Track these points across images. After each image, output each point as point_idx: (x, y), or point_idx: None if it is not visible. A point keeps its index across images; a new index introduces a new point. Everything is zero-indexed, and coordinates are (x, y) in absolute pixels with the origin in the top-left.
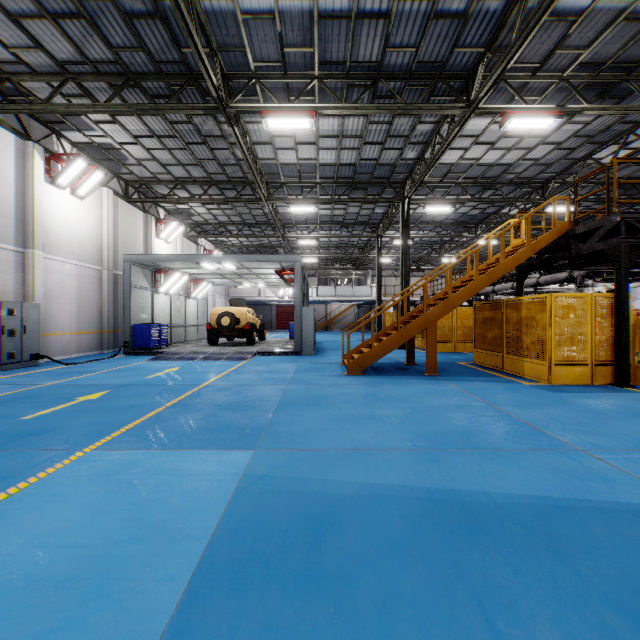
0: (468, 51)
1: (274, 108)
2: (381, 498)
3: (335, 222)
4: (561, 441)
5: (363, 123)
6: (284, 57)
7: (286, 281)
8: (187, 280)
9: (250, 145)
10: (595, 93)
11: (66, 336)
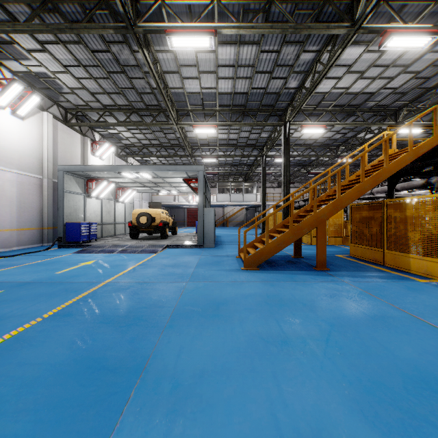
0: None
1: (177, 27)
2: None
3: (230, 145)
4: None
5: (255, 52)
6: None
7: (192, 188)
8: (116, 188)
9: (161, 74)
10: None
11: (7, 232)
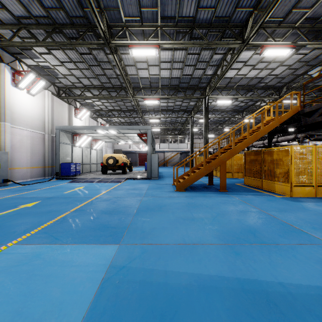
0: (244, 10)
1: (136, 43)
2: (206, 289)
3: (169, 110)
4: (315, 237)
5: (184, 54)
6: (141, 14)
7: (143, 140)
8: (91, 140)
9: (123, 66)
10: (312, 36)
11: (24, 169)
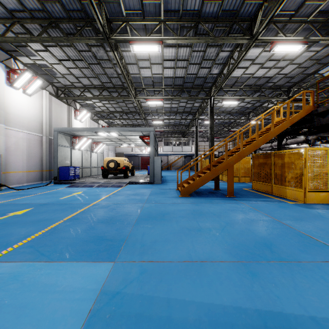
0: (253, 3)
1: (137, 39)
2: (220, 326)
3: (172, 111)
4: None
5: (189, 51)
6: (143, 7)
7: (145, 142)
8: (91, 142)
9: (125, 65)
10: (324, 32)
11: (20, 173)
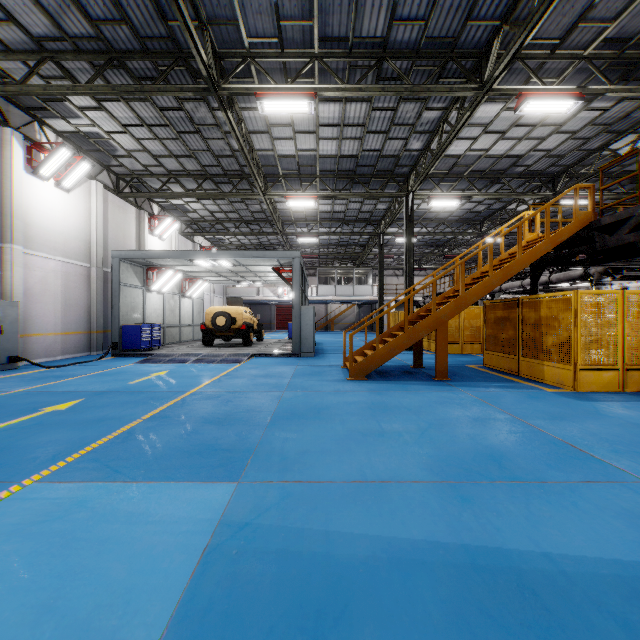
0: (482, 25)
1: (270, 89)
2: (404, 565)
3: (335, 219)
4: (617, 468)
5: (366, 109)
6: (281, 32)
7: (284, 279)
8: (182, 278)
9: (246, 134)
10: (617, 75)
11: (50, 337)
